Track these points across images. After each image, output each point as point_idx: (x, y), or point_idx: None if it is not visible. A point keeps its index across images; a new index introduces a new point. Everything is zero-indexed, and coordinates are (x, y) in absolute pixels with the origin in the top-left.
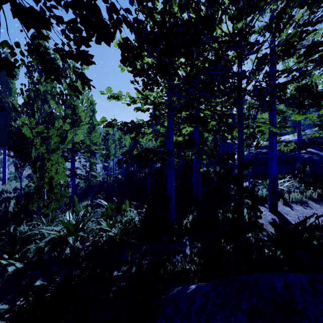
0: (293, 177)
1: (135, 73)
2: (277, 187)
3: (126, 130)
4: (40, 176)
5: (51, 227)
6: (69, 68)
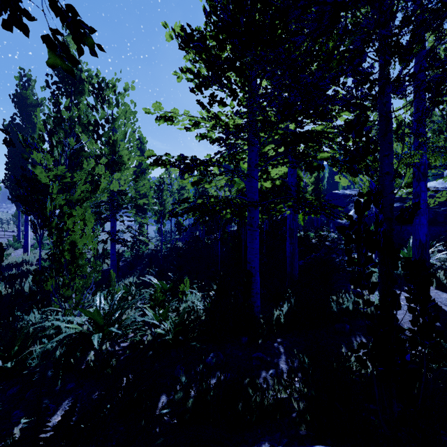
0: (446, 245)
1: (190, 47)
2: (428, 260)
3: (184, 168)
4: (58, 241)
5: (71, 317)
6: (107, 88)
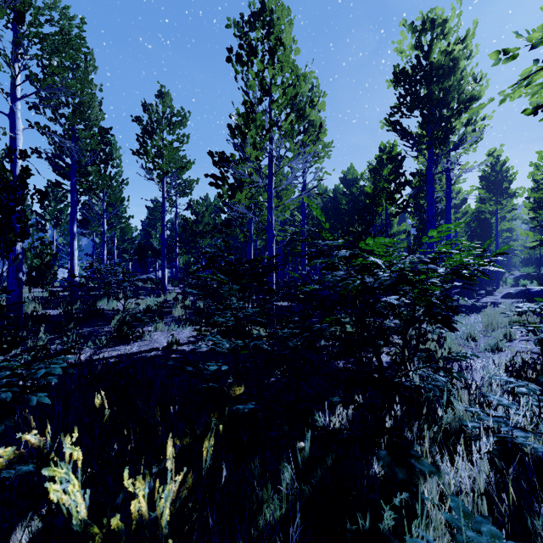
0: None
1: None
2: None
3: None
4: None
5: None
6: None
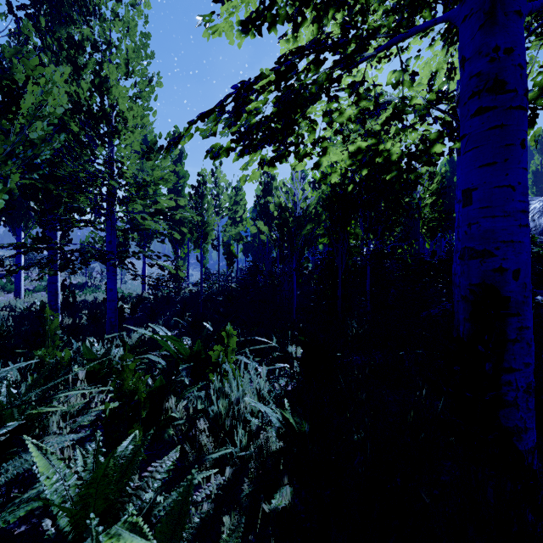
0: None
1: None
2: None
3: None
4: None
5: None
6: None
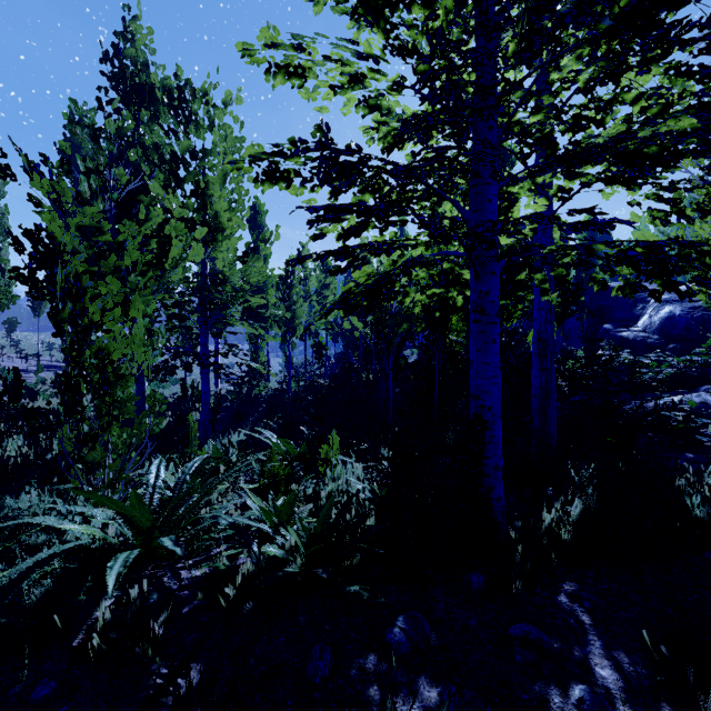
0: None
1: None
2: None
3: (329, 166)
4: (73, 347)
5: (87, 507)
6: (194, 99)
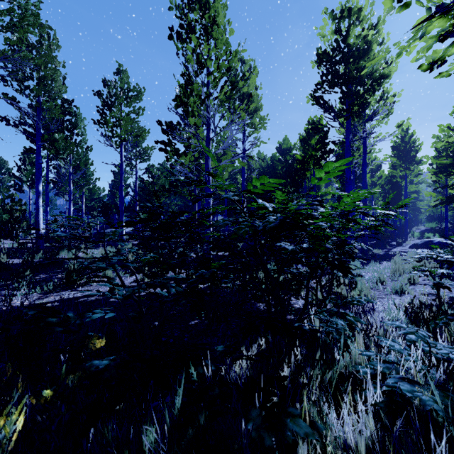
0: None
1: None
2: None
3: None
4: None
5: None
6: None
